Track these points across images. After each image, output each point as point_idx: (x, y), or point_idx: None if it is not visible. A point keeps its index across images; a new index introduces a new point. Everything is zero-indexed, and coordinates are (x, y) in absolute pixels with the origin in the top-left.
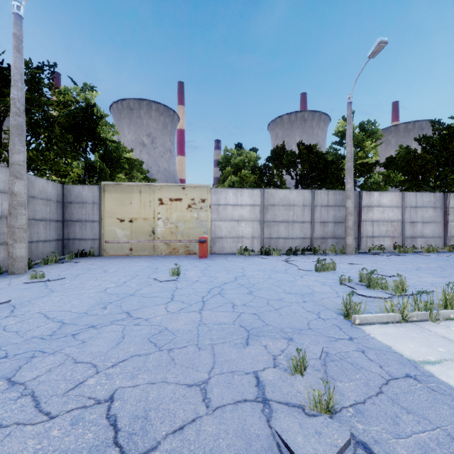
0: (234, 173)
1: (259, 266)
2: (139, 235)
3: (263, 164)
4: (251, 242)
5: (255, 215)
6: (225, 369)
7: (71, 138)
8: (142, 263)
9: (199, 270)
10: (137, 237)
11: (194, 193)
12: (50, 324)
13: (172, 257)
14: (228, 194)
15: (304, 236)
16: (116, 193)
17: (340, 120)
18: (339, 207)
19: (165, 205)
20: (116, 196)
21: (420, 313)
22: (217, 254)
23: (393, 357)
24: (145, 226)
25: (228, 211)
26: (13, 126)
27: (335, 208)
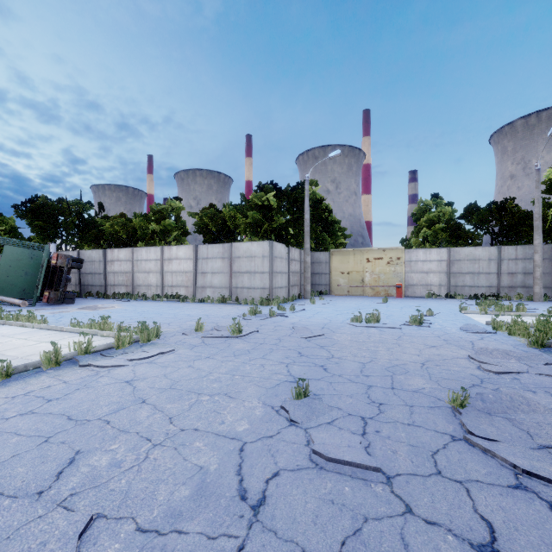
0: (428, 227)
1: (439, 302)
2: (353, 283)
3: (454, 223)
4: (438, 289)
5: (442, 268)
6: (409, 313)
7: (319, 228)
8: (361, 298)
9: (397, 302)
10: (352, 283)
11: (391, 253)
12: (351, 307)
13: (376, 297)
14: (419, 253)
15: (490, 285)
16: (339, 256)
17: (548, 170)
18: (529, 260)
19: (371, 262)
20: (339, 257)
21: (494, 312)
22: (409, 297)
23: (463, 316)
24: (357, 277)
25: (418, 266)
26: (306, 232)
27: (524, 261)
